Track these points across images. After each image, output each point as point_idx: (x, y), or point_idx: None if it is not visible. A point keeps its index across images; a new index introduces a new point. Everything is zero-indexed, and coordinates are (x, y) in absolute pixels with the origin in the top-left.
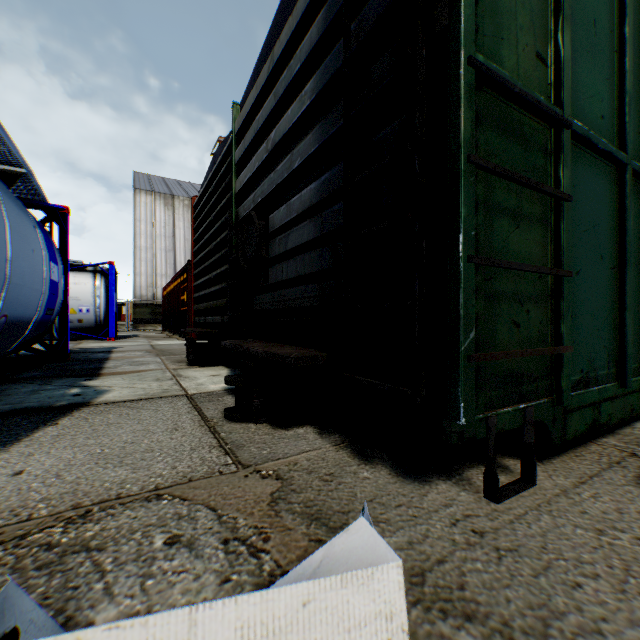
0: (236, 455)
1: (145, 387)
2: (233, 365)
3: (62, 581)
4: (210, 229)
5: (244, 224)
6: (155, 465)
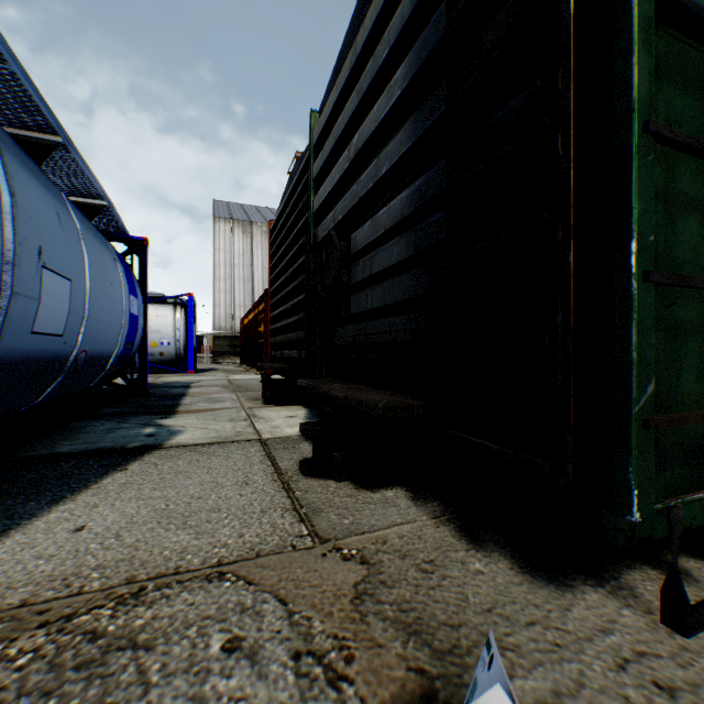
0: (312, 523)
1: (218, 428)
2: (311, 405)
3: (99, 692)
4: (287, 255)
5: (323, 246)
6: (220, 530)
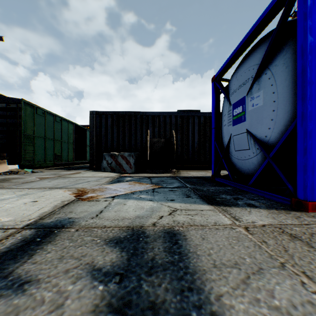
0: None
1: None
2: None
3: None
4: None
5: None
6: None
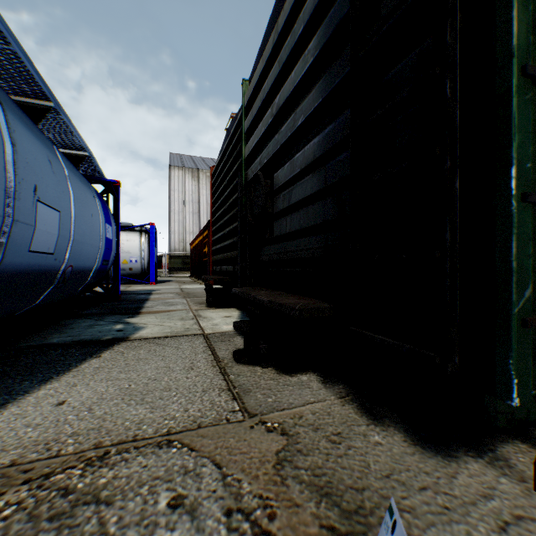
0: (243, 401)
1: (171, 325)
2: (243, 307)
3: None
4: (224, 192)
5: (252, 184)
6: (170, 405)
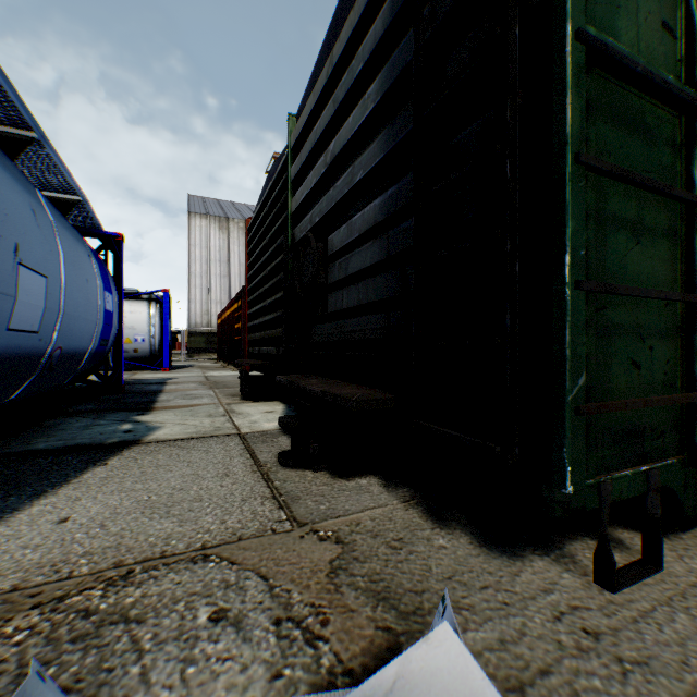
0: (291, 509)
1: (197, 424)
2: (289, 400)
3: (96, 659)
4: (265, 253)
5: (300, 247)
6: (203, 518)
